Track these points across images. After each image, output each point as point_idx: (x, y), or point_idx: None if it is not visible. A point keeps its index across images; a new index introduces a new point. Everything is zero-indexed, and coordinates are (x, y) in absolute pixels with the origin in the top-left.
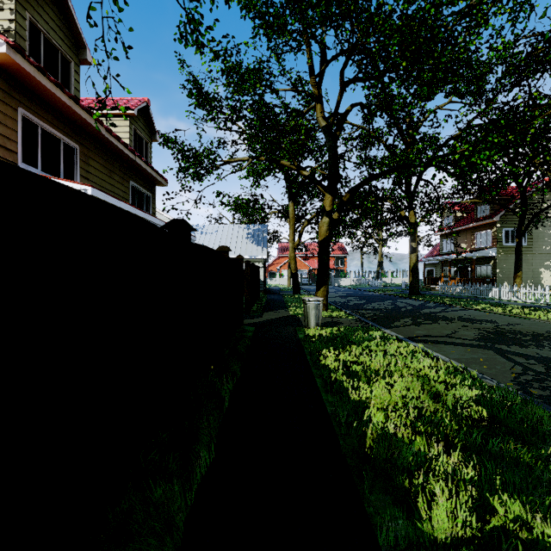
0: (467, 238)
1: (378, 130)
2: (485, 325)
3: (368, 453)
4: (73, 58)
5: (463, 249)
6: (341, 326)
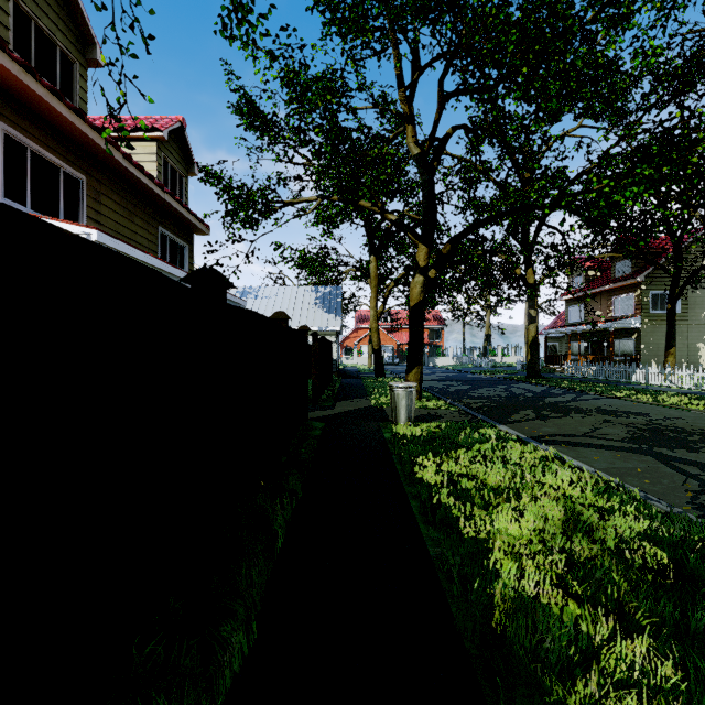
0: (601, 303)
1: (486, 163)
2: (635, 420)
3: (498, 631)
4: (78, 58)
5: (601, 317)
6: (441, 421)
